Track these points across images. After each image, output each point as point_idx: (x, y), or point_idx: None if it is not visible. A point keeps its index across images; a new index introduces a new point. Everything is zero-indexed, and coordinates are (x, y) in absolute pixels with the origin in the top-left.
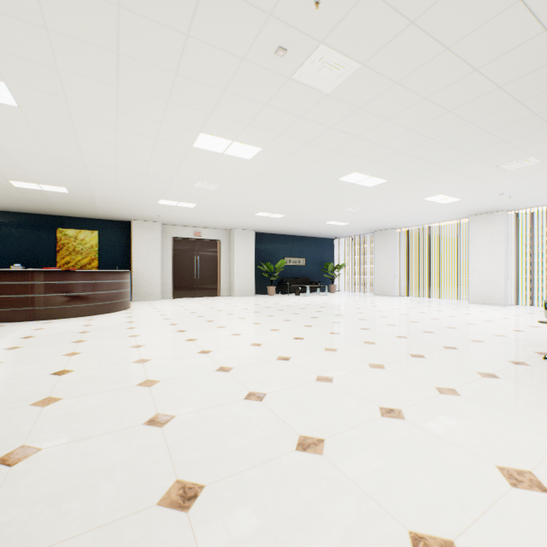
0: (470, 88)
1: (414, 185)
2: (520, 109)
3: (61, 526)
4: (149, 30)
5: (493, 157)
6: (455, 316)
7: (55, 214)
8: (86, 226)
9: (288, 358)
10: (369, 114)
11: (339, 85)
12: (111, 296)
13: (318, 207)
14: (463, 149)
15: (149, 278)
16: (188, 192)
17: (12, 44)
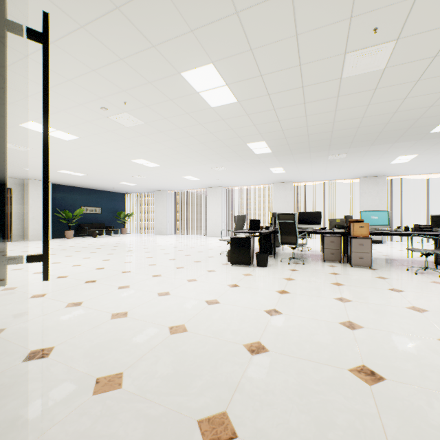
0: (192, 140)
1: (176, 170)
2: (212, 151)
3: (25, 318)
4: (22, 79)
5: (209, 164)
6: (196, 243)
7: None
8: None
9: (103, 268)
10: (149, 138)
11: (134, 126)
12: None
13: (115, 173)
14: (195, 159)
15: None
16: None
17: None
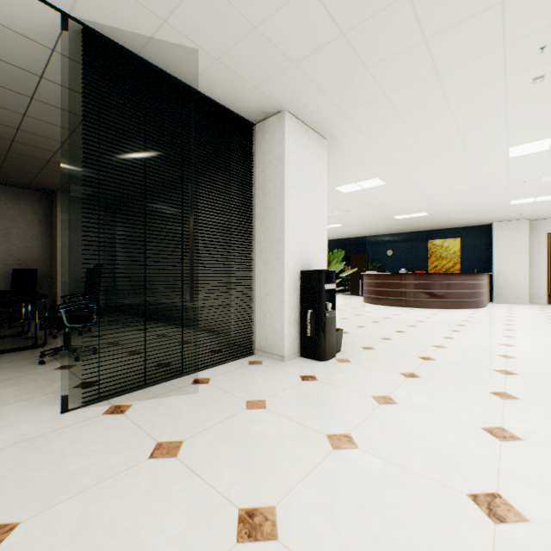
0: None
1: None
2: None
3: (369, 363)
4: (430, 129)
5: None
6: None
7: (425, 230)
8: (449, 235)
9: None
10: None
11: None
12: (461, 294)
13: None
14: None
15: (512, 280)
16: (538, 188)
17: (376, 165)
